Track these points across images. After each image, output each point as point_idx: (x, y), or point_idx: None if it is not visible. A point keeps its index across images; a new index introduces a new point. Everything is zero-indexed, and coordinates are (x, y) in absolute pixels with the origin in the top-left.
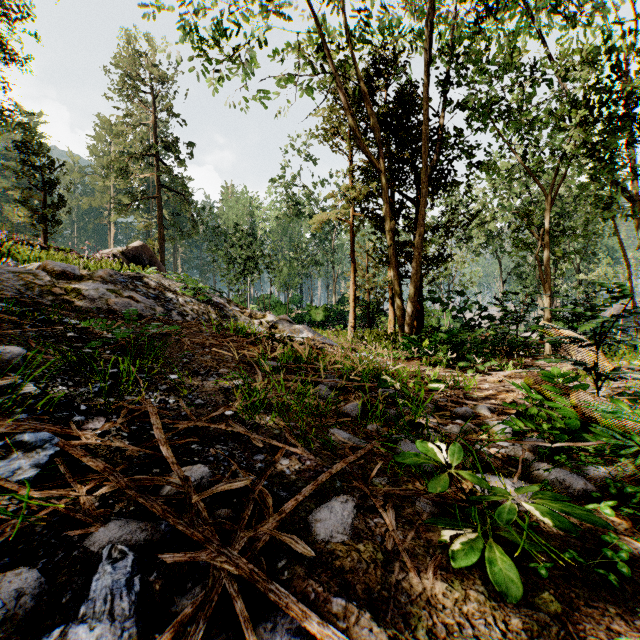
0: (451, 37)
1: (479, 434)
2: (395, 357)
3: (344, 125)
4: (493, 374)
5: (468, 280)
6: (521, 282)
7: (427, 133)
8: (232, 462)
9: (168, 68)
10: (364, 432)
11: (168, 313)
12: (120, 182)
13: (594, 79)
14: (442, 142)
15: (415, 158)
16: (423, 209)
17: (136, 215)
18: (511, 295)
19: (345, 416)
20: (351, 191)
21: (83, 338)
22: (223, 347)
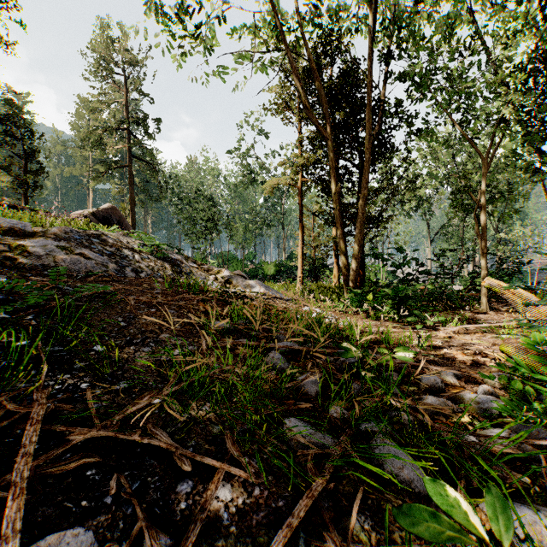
0: (391, 17)
1: (459, 415)
2: (342, 310)
3: (293, 100)
4: (442, 329)
5: (402, 239)
6: (447, 241)
7: (370, 103)
8: (137, 512)
9: (138, 53)
10: (327, 420)
11: (121, 270)
12: (96, 153)
13: (535, 45)
14: (383, 112)
15: (359, 126)
16: (366, 173)
17: (111, 182)
18: (446, 252)
19: (302, 394)
20: (300, 158)
21: (6, 300)
22: (171, 306)
